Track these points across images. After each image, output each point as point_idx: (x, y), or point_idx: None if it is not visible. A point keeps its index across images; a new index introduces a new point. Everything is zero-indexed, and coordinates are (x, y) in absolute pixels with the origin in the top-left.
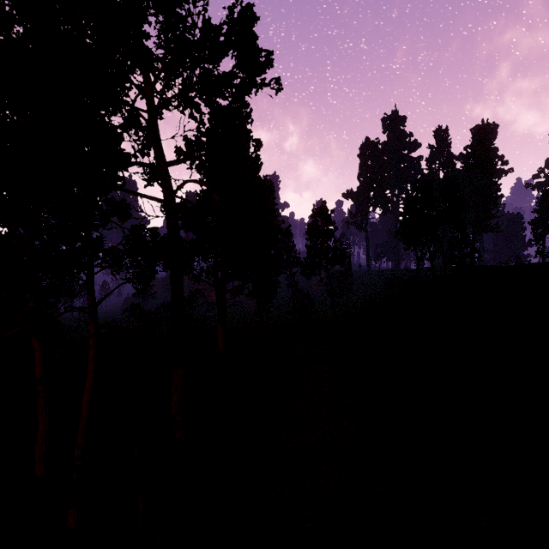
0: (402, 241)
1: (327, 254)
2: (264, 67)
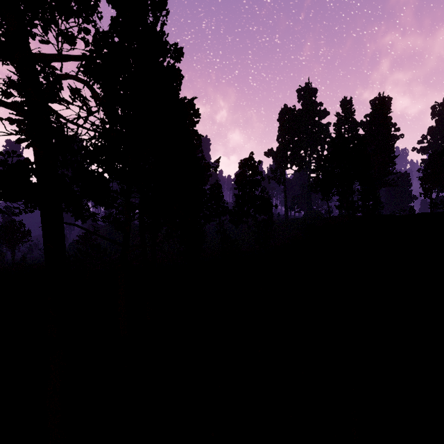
0: (321, 192)
1: (255, 203)
2: None
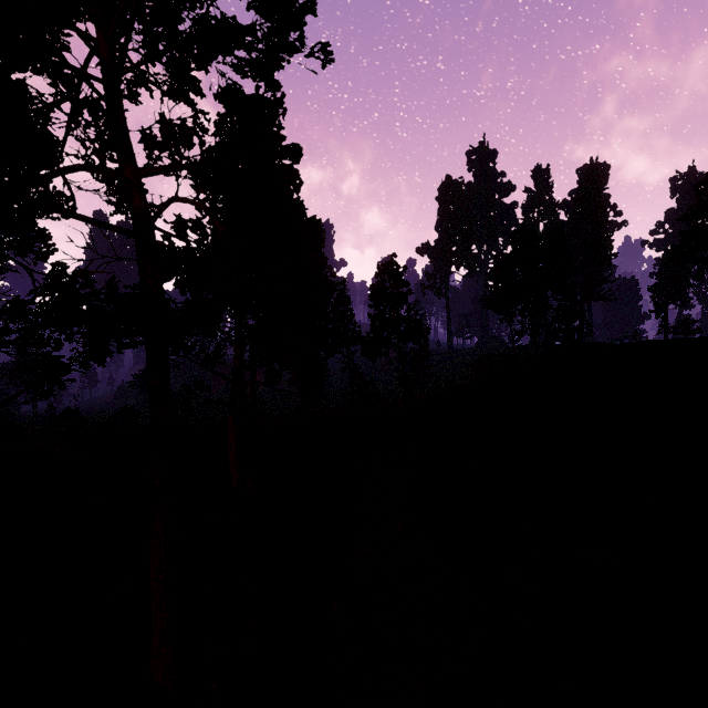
0: (496, 310)
1: (398, 327)
2: (301, 8)
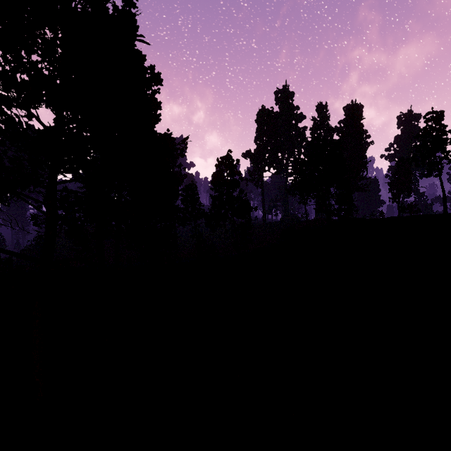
0: (300, 195)
1: (233, 205)
2: None
